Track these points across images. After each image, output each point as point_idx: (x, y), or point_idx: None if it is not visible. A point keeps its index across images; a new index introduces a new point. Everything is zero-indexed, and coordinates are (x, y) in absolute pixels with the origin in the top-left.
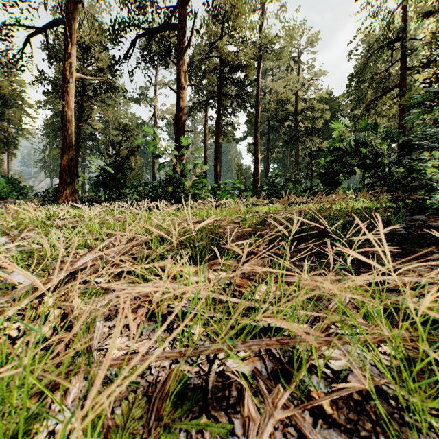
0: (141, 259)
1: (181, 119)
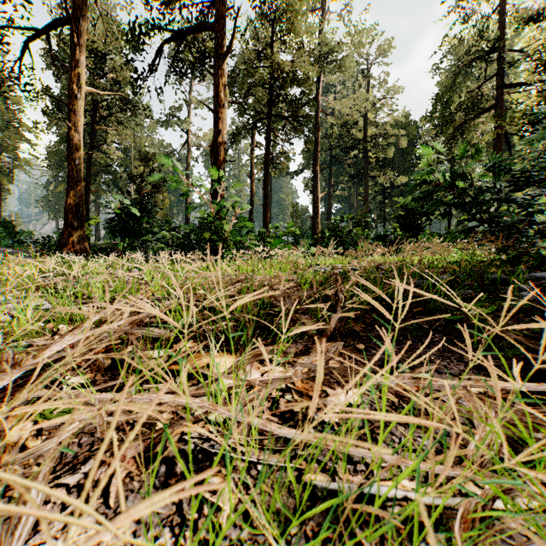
0: (153, 340)
1: (220, 146)
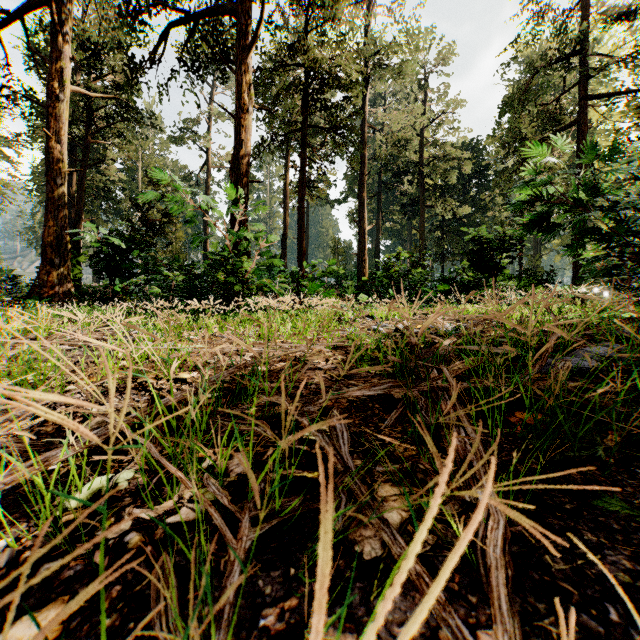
0: None
1: (242, 161)
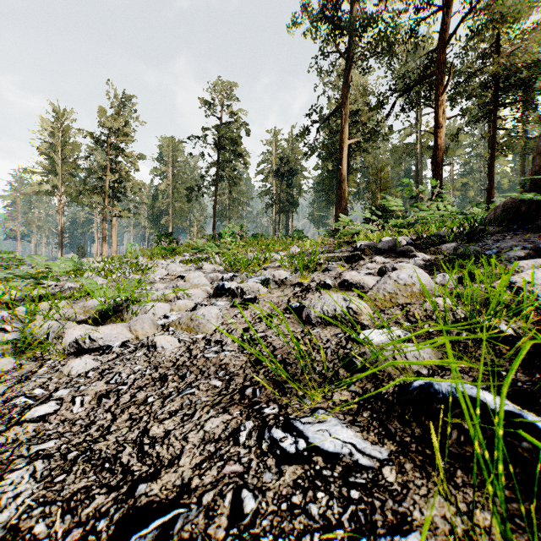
0: None
1: (438, 156)
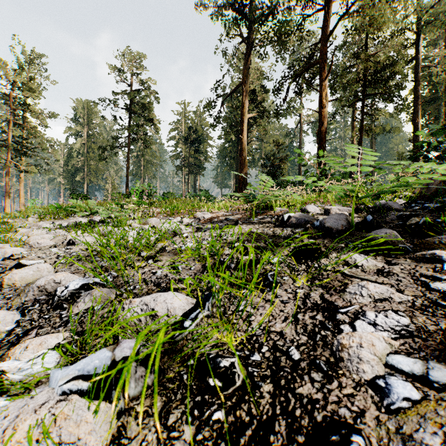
0: None
1: (322, 132)
